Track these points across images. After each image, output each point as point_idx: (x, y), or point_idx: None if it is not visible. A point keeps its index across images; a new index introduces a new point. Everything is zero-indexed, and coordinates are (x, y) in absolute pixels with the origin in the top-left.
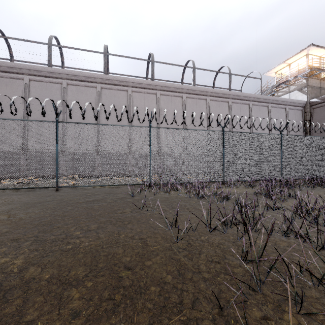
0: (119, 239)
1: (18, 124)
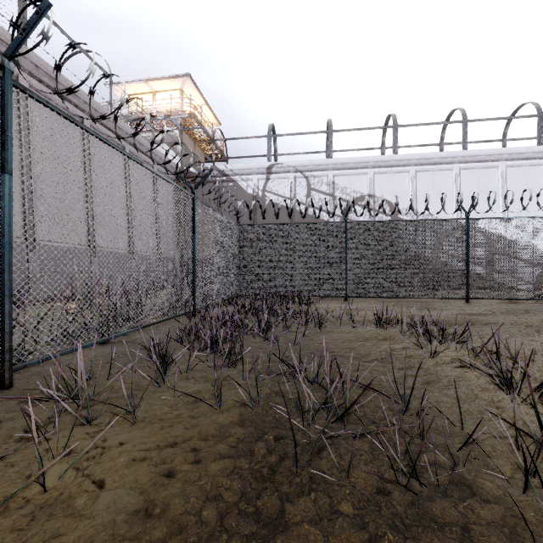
0: None
1: None
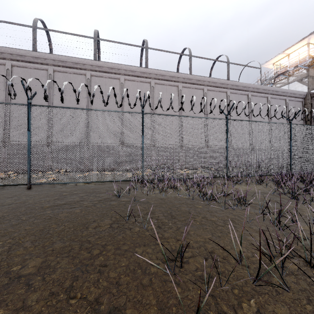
0: None
1: None
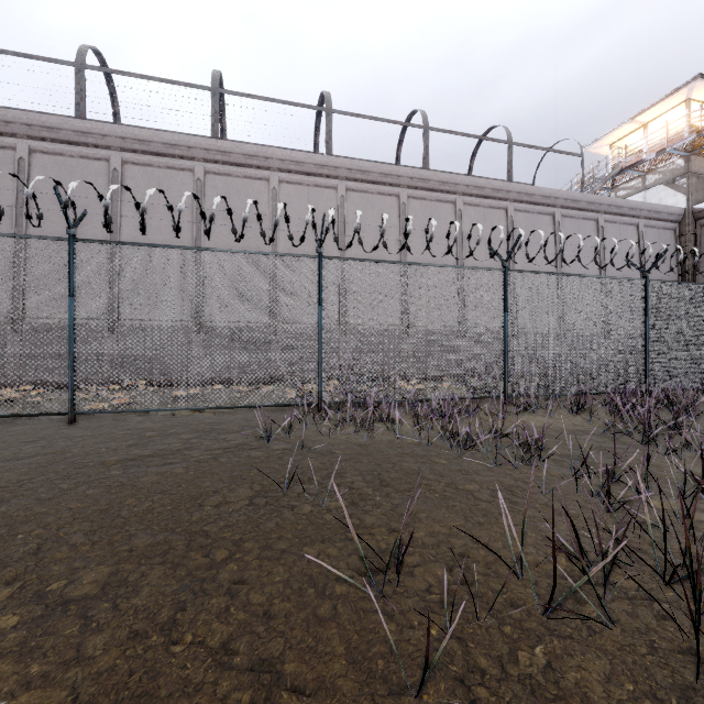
0: (159, 675)
1: (2, 256)
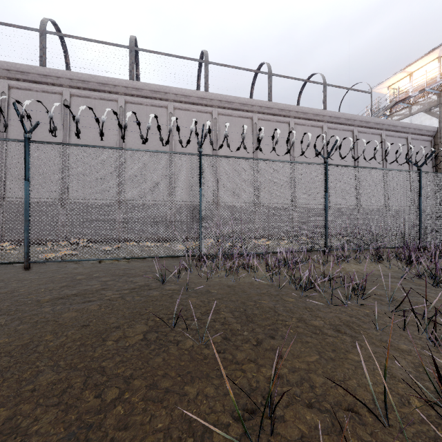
0: None
1: None
